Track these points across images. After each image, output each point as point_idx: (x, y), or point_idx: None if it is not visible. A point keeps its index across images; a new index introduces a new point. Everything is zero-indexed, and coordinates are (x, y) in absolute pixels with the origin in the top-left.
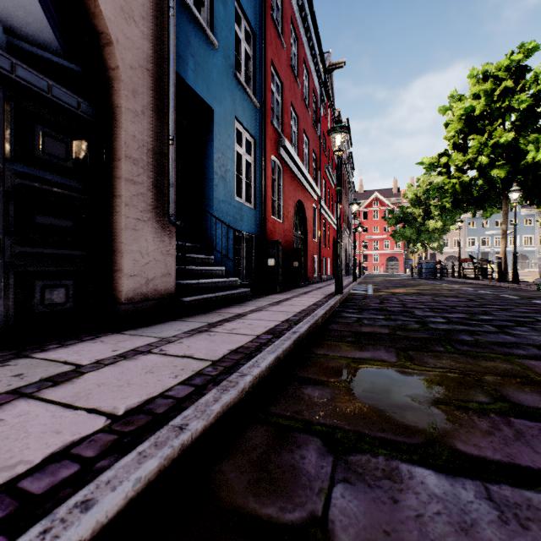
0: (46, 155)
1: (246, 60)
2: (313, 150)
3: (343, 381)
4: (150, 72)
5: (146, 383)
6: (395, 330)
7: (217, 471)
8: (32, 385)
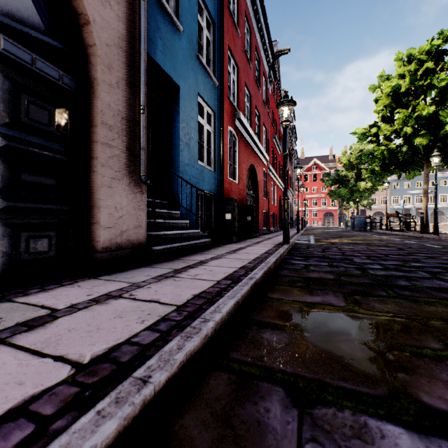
0: (31, 121)
1: (207, 45)
2: (263, 122)
3: (299, 325)
4: (124, 50)
5: (114, 328)
6: (339, 275)
7: (180, 426)
8: (7, 329)
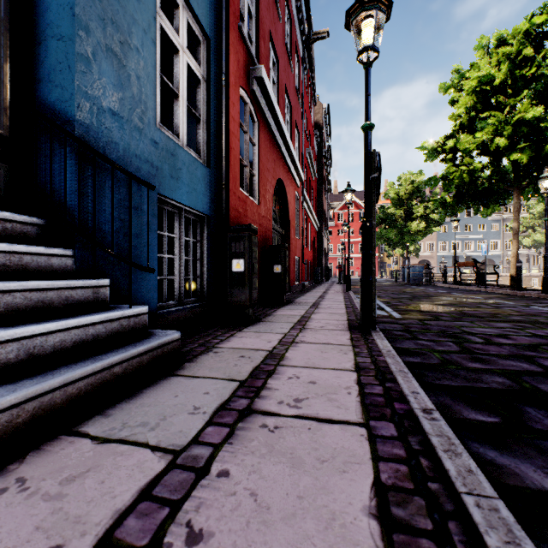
0: None
1: None
2: (295, 121)
3: None
4: None
5: None
6: None
7: None
8: None
